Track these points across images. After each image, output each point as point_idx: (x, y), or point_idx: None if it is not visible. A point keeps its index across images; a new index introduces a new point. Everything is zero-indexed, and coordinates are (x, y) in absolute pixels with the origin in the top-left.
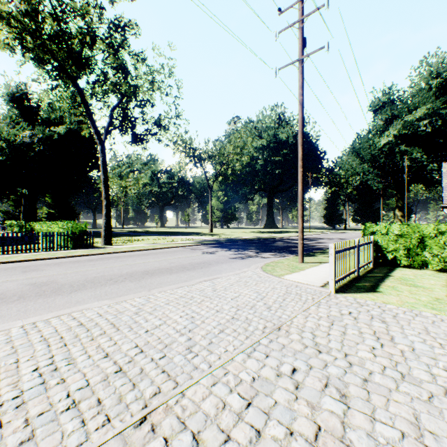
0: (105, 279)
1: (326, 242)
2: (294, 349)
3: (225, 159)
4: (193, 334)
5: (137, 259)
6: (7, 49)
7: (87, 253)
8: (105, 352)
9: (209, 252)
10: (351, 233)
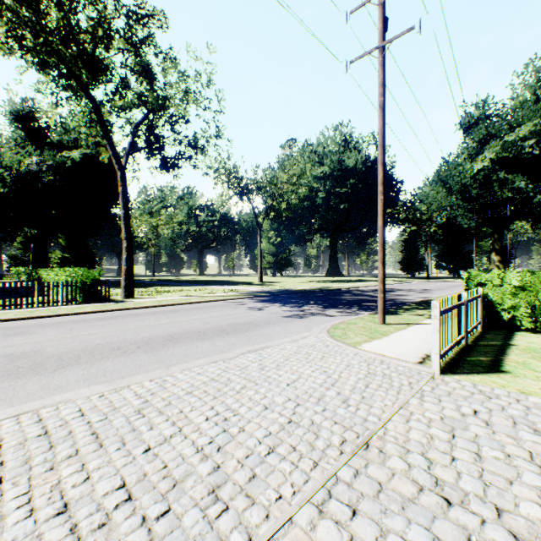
0: (111, 347)
1: (408, 295)
2: (400, 495)
3: (278, 191)
4: (223, 458)
5: (162, 317)
6: (1, 50)
7: (99, 309)
8: (64, 500)
9: (256, 308)
10: (436, 283)
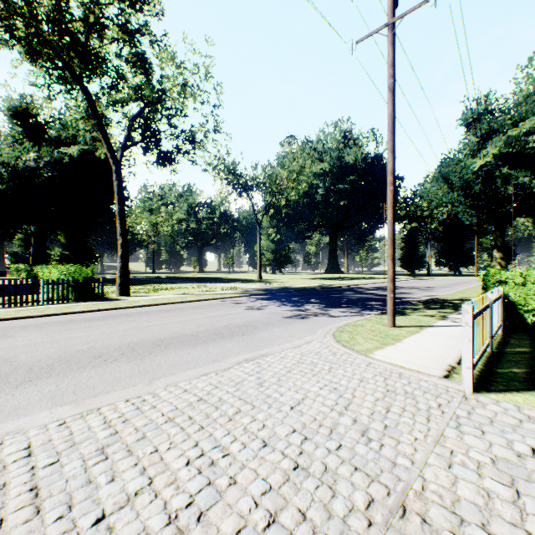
0: (91, 354)
1: (412, 293)
2: None
3: (278, 187)
4: (204, 534)
5: (155, 318)
6: None
7: (89, 309)
8: None
9: (255, 307)
10: (438, 280)
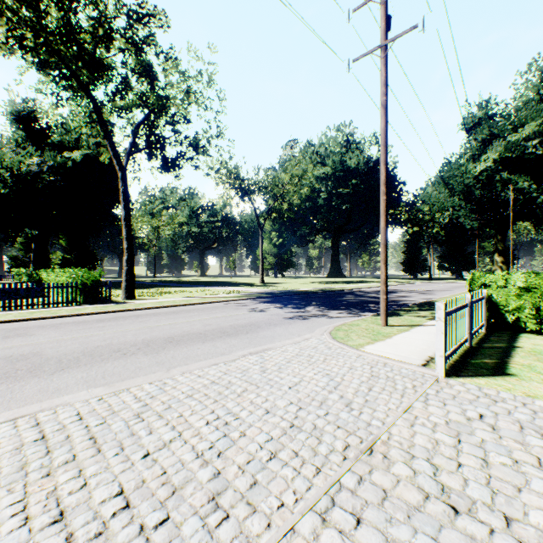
0: (111, 349)
1: (410, 296)
2: (406, 503)
3: (280, 191)
4: (223, 463)
5: (163, 319)
6: (1, 50)
7: (99, 311)
8: (59, 508)
9: (258, 309)
10: (439, 284)
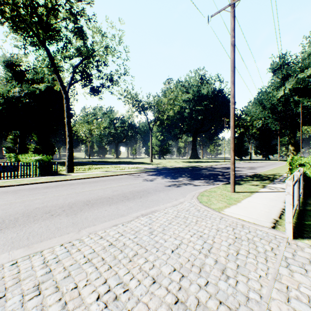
0: (44, 211)
1: (242, 170)
2: None
3: (162, 108)
4: None
5: (87, 186)
6: None
7: (47, 181)
8: None
9: (148, 179)
10: (257, 163)
